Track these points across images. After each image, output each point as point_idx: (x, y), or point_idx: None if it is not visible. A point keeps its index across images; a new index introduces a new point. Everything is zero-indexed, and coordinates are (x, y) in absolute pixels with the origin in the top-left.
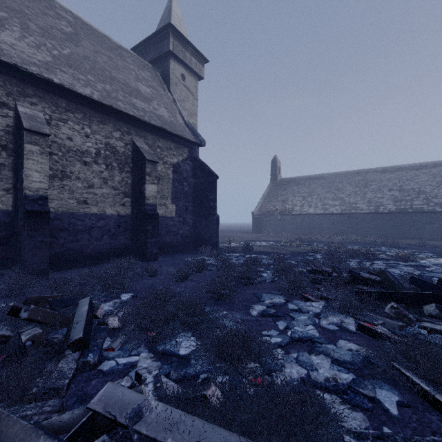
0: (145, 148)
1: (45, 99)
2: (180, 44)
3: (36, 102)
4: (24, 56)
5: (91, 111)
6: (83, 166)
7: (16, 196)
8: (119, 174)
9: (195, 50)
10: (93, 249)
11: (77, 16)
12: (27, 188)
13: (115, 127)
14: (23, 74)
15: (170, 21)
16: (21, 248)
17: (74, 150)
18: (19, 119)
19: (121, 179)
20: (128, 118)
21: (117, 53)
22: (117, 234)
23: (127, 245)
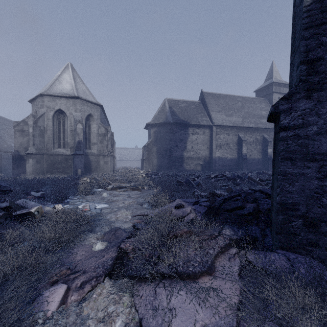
0: (267, 137)
1: (242, 131)
2: (278, 86)
3: (241, 132)
4: (239, 122)
5: (251, 130)
6: (250, 145)
7: (238, 155)
8: (258, 146)
9: (285, 84)
10: (252, 168)
11: (240, 97)
12: (243, 153)
13: (257, 132)
14: (239, 127)
15: (273, 81)
16: (241, 166)
17: (248, 142)
18: (240, 138)
19: (259, 148)
20: (261, 128)
21: (252, 103)
22: (258, 164)
23: (260, 168)
